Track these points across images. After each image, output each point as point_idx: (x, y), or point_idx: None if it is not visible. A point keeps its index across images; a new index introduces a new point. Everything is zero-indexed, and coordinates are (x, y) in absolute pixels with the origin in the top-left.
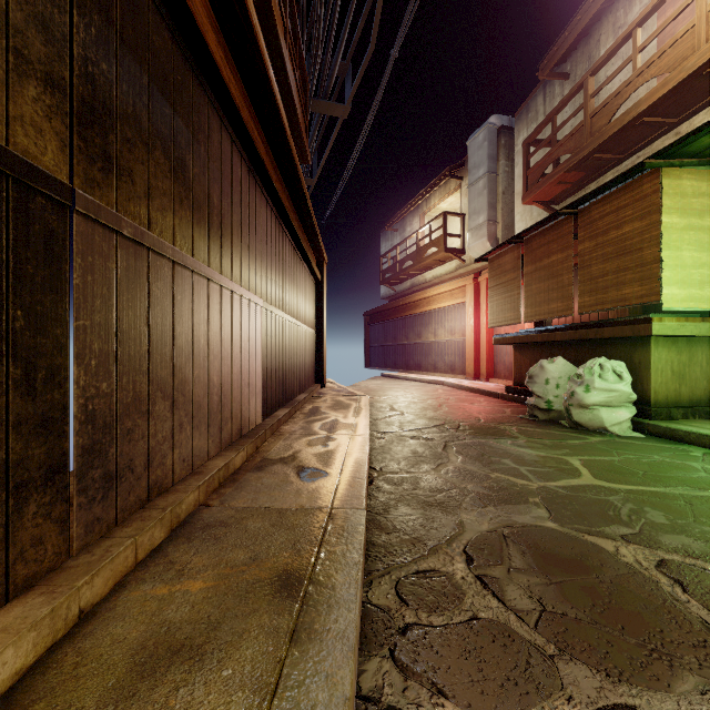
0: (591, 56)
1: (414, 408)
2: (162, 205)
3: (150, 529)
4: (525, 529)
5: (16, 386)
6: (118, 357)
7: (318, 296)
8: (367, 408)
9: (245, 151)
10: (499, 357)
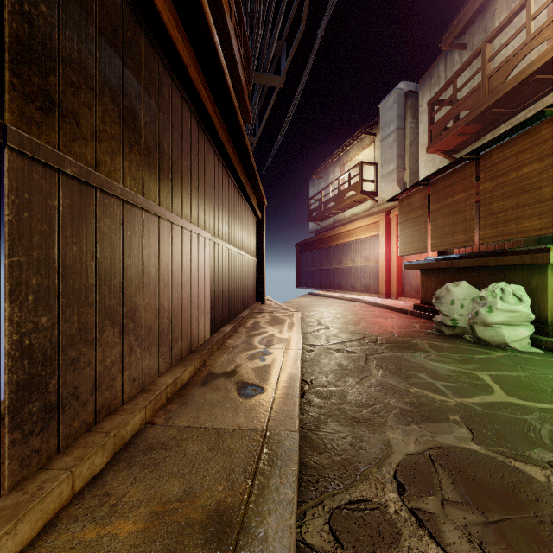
0: (487, 27)
1: (337, 323)
2: (111, 148)
3: (90, 458)
4: (451, 452)
5: None
6: (60, 291)
7: (259, 231)
8: (299, 324)
9: (194, 107)
10: (407, 280)
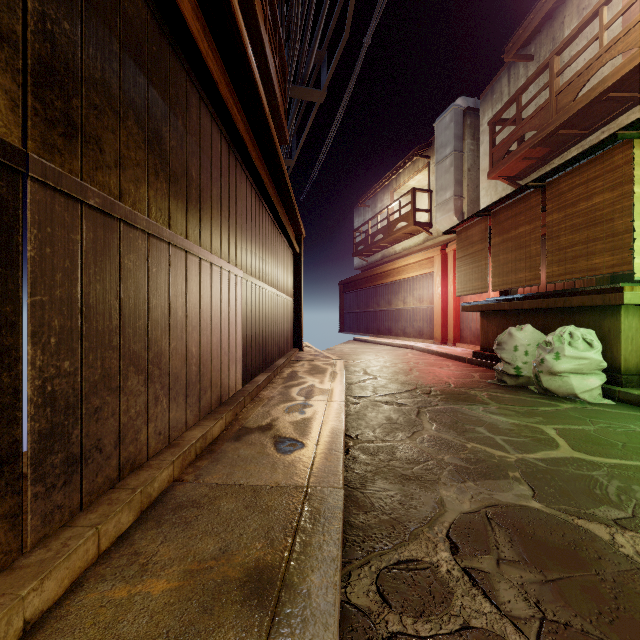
0: (555, 37)
1: (386, 372)
2: (135, 176)
3: (116, 515)
4: (509, 510)
5: None
6: (83, 333)
7: (297, 267)
8: (342, 373)
9: (225, 128)
10: (465, 323)
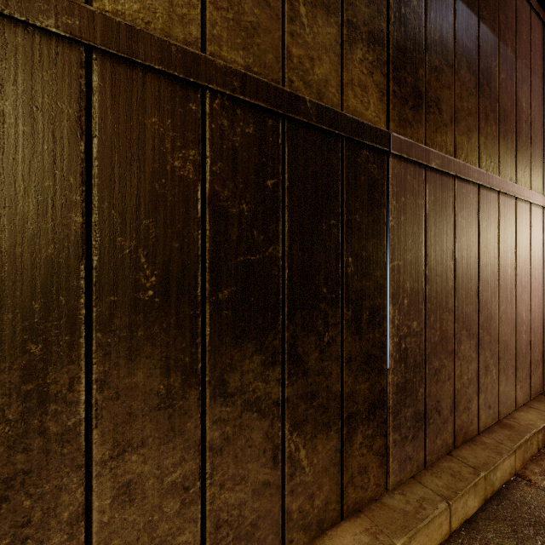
0: None
1: None
2: (466, 127)
3: (463, 495)
4: None
5: (347, 326)
6: (425, 295)
7: None
8: None
9: None
10: None
